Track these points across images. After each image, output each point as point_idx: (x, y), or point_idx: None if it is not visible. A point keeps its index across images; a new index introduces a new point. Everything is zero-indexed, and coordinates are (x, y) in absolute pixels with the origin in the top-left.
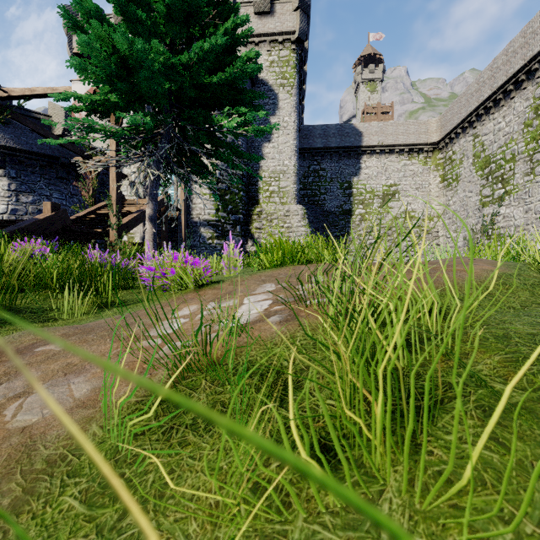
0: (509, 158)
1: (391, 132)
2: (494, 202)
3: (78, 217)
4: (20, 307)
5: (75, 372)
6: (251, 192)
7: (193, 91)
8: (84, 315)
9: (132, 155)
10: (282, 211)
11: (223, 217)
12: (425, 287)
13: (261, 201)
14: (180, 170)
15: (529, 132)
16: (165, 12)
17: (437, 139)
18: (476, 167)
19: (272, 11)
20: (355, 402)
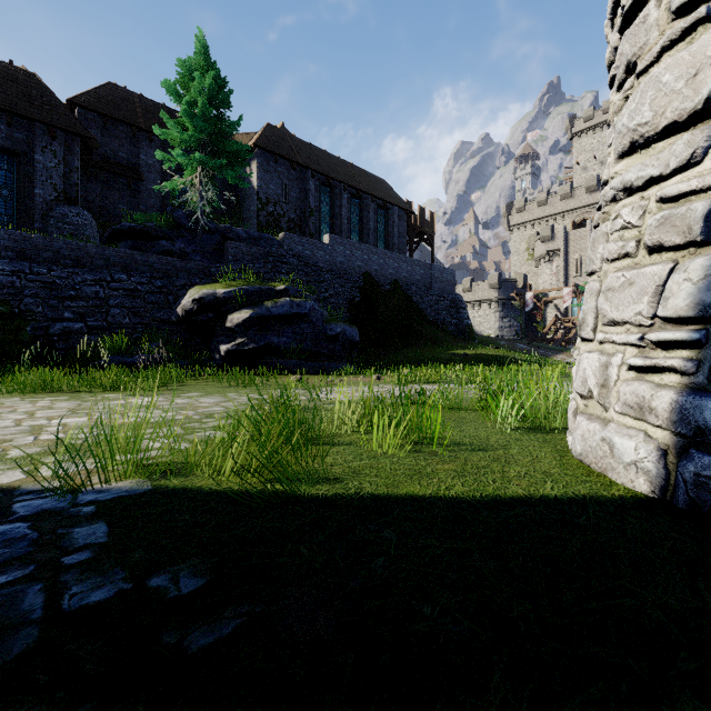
0: None
1: None
2: None
3: (546, 331)
4: None
5: None
6: None
7: None
8: None
9: None
10: None
11: None
12: None
13: None
14: None
15: None
16: None
17: None
18: None
19: None
20: None
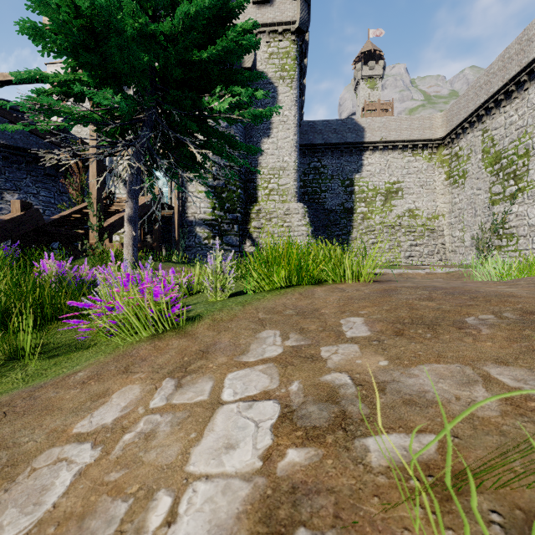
0: (522, 153)
1: (395, 128)
2: (506, 199)
3: (62, 216)
4: None
5: None
6: (249, 190)
7: (180, 70)
8: None
9: (108, 145)
10: (281, 209)
11: (219, 216)
12: None
13: (259, 199)
14: (162, 161)
15: None
16: None
17: (442, 135)
18: (485, 163)
19: (271, 0)
20: None
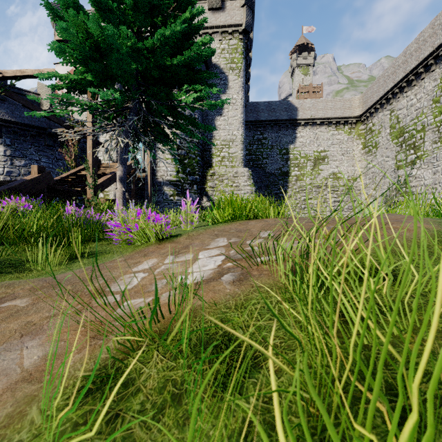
0: (419, 128)
1: (322, 108)
2: (407, 165)
3: (62, 178)
4: (0, 259)
5: (32, 333)
6: (205, 157)
7: (157, 71)
8: (57, 267)
9: (105, 126)
10: (231, 173)
11: (182, 178)
12: (382, 251)
13: (214, 164)
14: (145, 138)
15: (437, 107)
16: (133, 4)
17: (359, 113)
18: (392, 136)
19: (223, 7)
20: (323, 392)
